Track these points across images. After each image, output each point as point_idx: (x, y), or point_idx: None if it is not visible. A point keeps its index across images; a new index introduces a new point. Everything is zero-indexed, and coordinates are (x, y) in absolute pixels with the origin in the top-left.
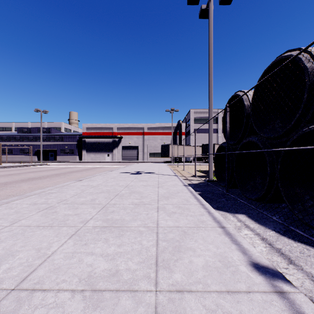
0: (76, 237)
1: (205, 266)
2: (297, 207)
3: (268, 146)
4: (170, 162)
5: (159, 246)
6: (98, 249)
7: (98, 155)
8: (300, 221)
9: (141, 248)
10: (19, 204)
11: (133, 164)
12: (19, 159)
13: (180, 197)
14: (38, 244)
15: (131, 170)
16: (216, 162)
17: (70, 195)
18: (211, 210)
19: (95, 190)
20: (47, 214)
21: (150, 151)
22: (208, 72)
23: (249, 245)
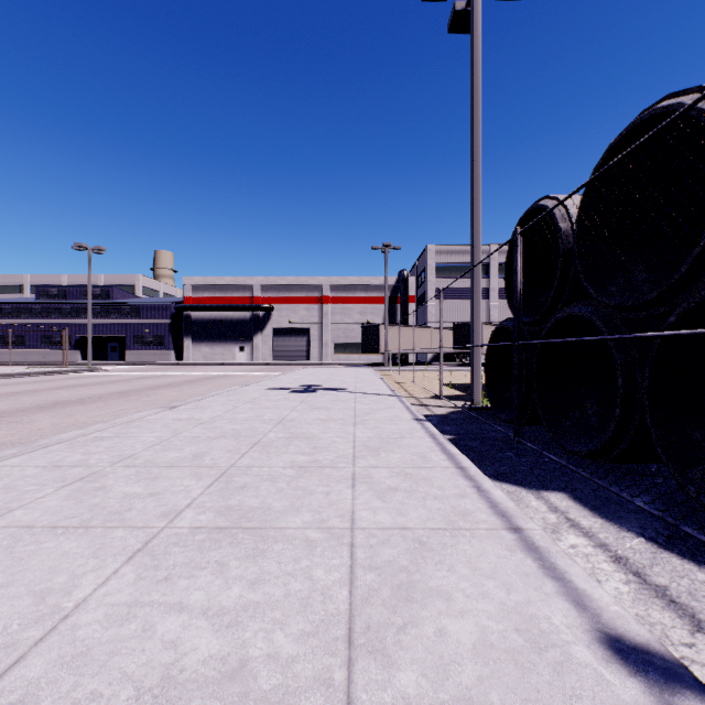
0: (144, 559)
1: (481, 647)
2: (693, 476)
3: (619, 327)
4: (382, 365)
5: (356, 585)
6: (197, 595)
7: (219, 348)
8: (702, 509)
9: (310, 589)
10: (17, 468)
11: (298, 369)
12: (41, 357)
13: (407, 449)
14: (44, 579)
15: (292, 383)
16: (488, 365)
17: (145, 444)
18: (483, 482)
19: (205, 432)
20: (81, 494)
21: (336, 339)
22: (471, 157)
23: (589, 581)
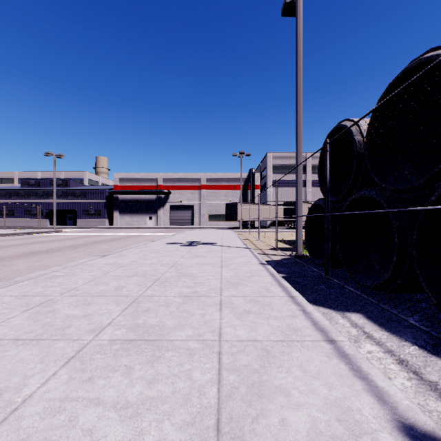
0: (75, 364)
1: (313, 434)
2: None
3: (395, 204)
4: (238, 228)
5: (222, 383)
6: (110, 392)
7: (136, 218)
8: None
9: (190, 387)
10: None
11: (186, 231)
12: (24, 223)
13: (255, 284)
14: (3, 379)
15: (182, 240)
16: (307, 229)
17: (85, 280)
18: (307, 307)
19: (124, 272)
20: (38, 316)
21: (210, 212)
22: (296, 95)
23: (386, 381)
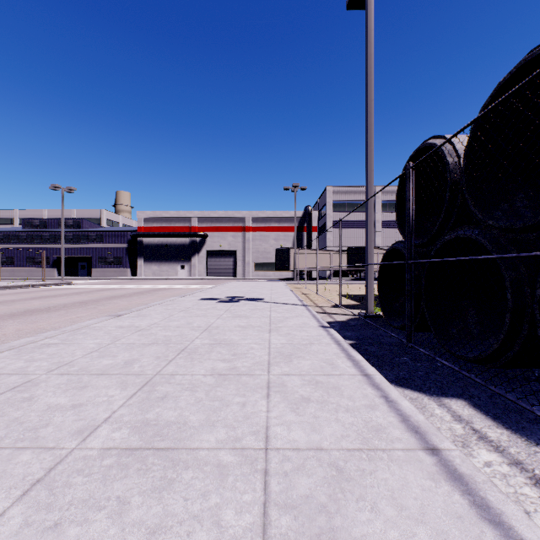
0: (40, 494)
1: None
2: None
3: (506, 247)
4: (291, 279)
5: (270, 535)
6: None
7: (165, 266)
8: None
9: None
10: None
11: (226, 283)
12: (26, 273)
13: (316, 355)
14: None
15: (220, 294)
16: (381, 280)
17: (85, 351)
18: (389, 391)
19: (141, 338)
20: (6, 406)
21: (256, 260)
22: (366, 109)
23: (533, 528)
